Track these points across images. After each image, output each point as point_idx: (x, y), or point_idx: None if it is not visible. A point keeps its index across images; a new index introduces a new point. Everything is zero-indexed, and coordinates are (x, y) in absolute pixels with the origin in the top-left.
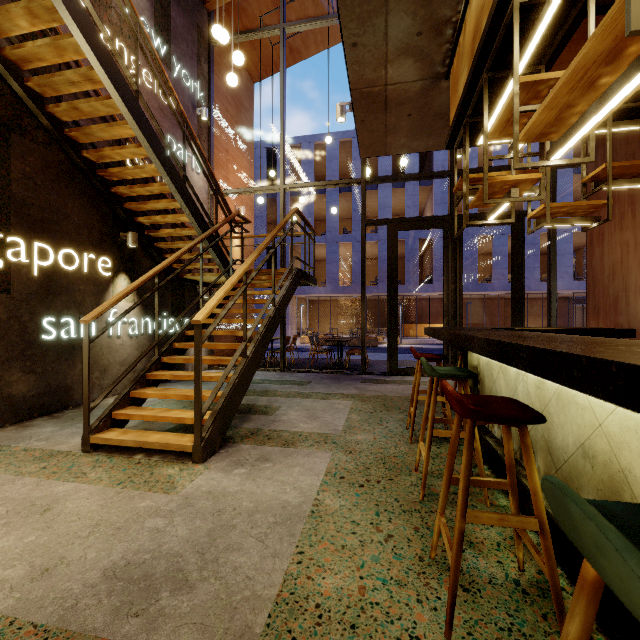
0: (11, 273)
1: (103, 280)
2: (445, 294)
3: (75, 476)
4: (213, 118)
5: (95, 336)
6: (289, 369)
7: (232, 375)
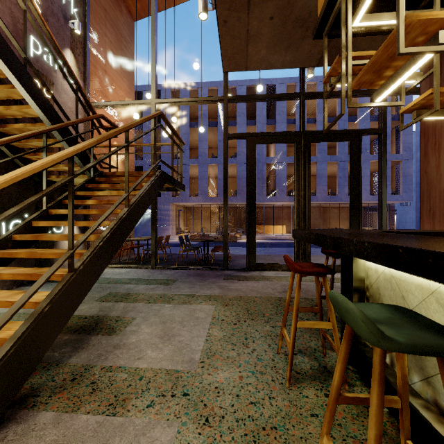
0: None
1: None
2: (296, 199)
3: None
4: (89, 36)
5: None
6: (160, 266)
7: (43, 299)
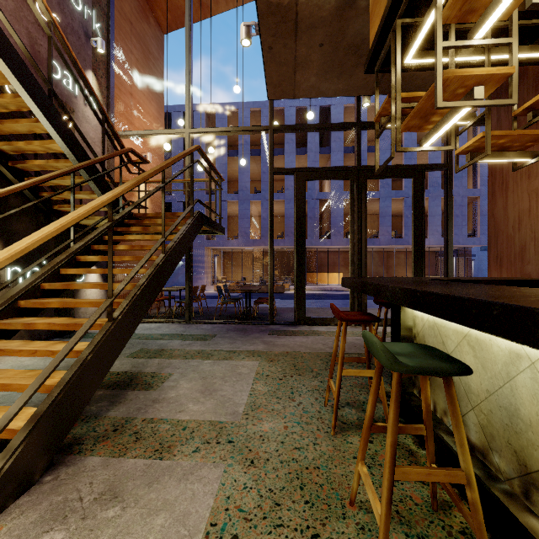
0: None
1: None
2: (351, 244)
3: None
4: (113, 55)
5: None
6: (195, 320)
7: (85, 348)
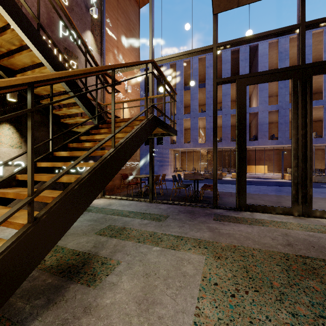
0: None
1: None
2: (294, 139)
3: None
4: (104, 20)
5: None
6: (156, 200)
7: None
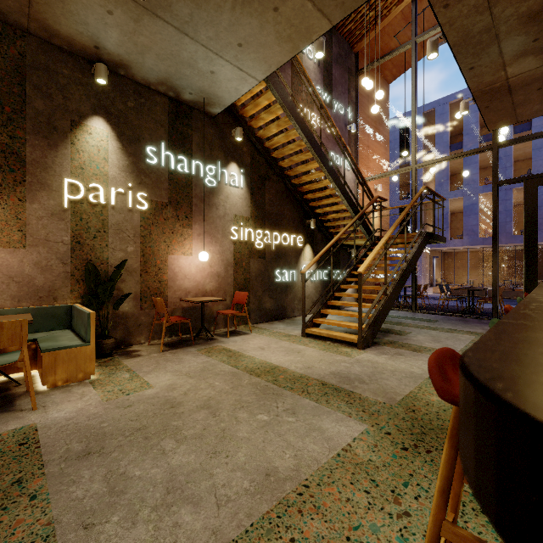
0: (265, 249)
1: (299, 249)
2: None
3: (303, 344)
4: (358, 127)
5: (306, 279)
6: (419, 310)
7: (377, 305)
